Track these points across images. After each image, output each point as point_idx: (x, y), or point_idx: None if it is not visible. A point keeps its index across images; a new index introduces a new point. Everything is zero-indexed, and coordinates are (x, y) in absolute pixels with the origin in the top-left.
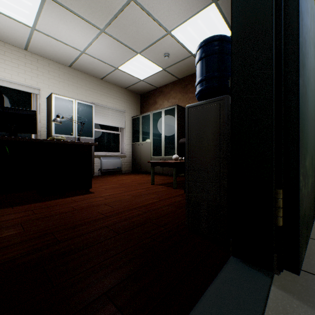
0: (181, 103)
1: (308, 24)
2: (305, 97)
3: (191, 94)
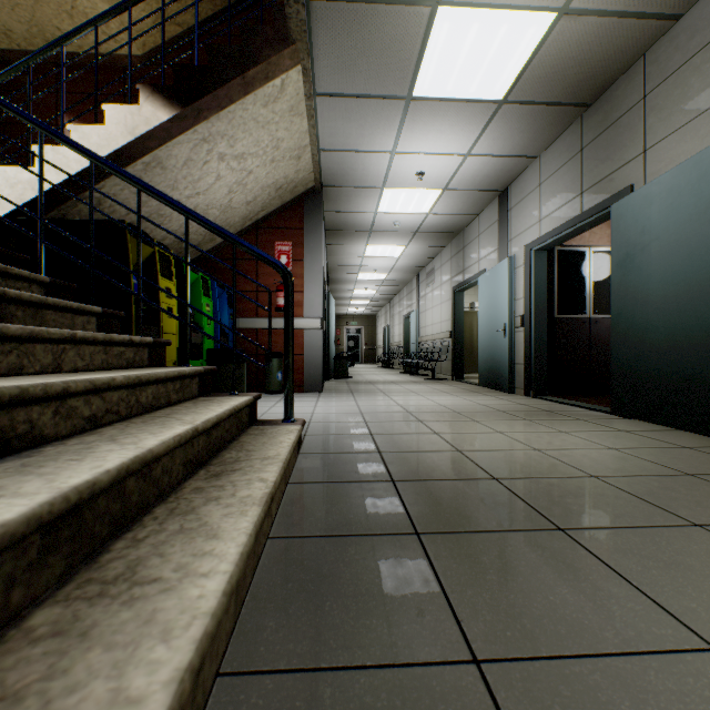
0: None
1: (647, 246)
2: (631, 313)
3: None
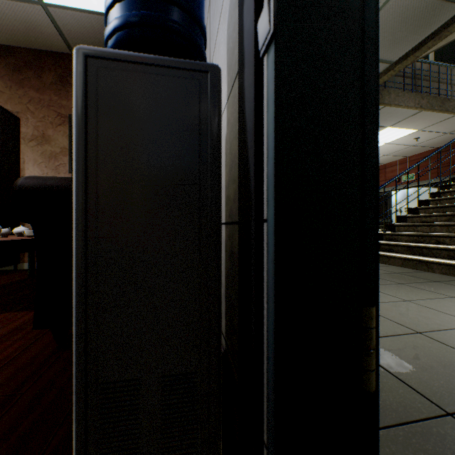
0: (4, 103)
1: None
2: None
3: (36, 93)
